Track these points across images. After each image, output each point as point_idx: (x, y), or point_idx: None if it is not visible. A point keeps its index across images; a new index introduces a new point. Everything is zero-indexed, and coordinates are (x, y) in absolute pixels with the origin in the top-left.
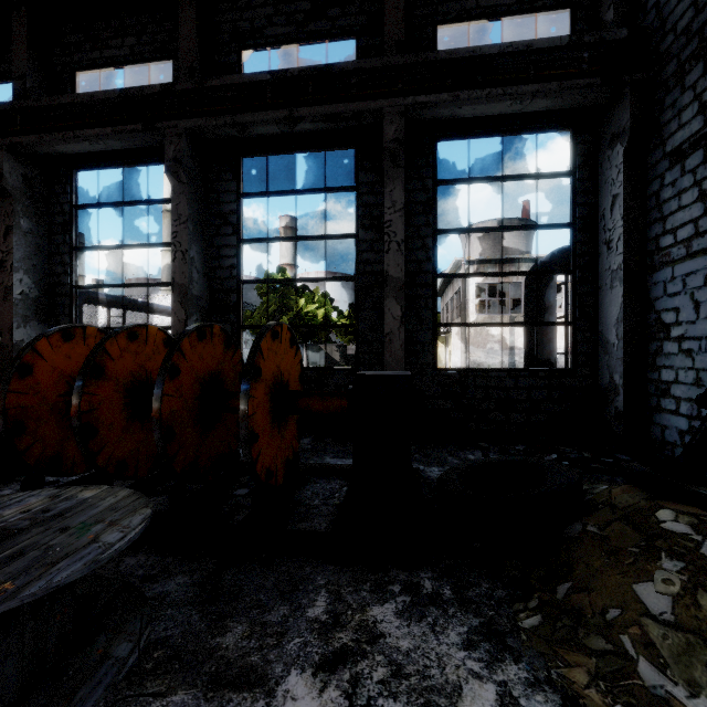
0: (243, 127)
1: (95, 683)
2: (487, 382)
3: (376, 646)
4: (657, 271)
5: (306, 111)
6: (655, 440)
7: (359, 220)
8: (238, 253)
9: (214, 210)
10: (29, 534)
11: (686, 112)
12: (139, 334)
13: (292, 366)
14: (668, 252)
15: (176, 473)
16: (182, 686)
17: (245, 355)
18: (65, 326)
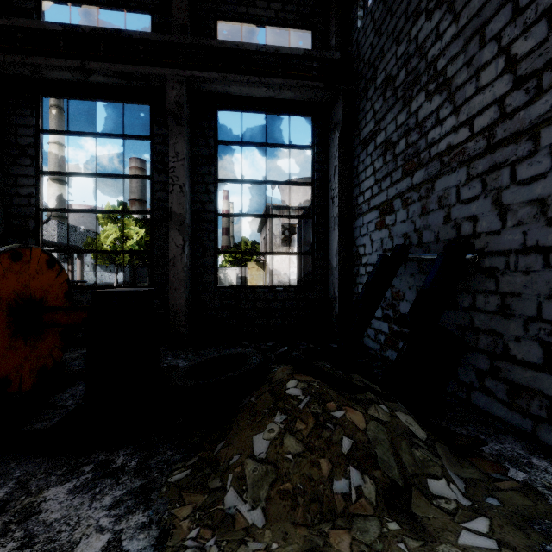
0: (35, 69)
1: None
2: (255, 296)
3: (23, 524)
4: (357, 219)
5: (97, 65)
6: None
7: (153, 165)
8: (36, 183)
9: (11, 141)
10: None
11: (368, 115)
12: None
13: (51, 284)
14: (361, 207)
15: None
16: None
17: (89, 277)
18: None
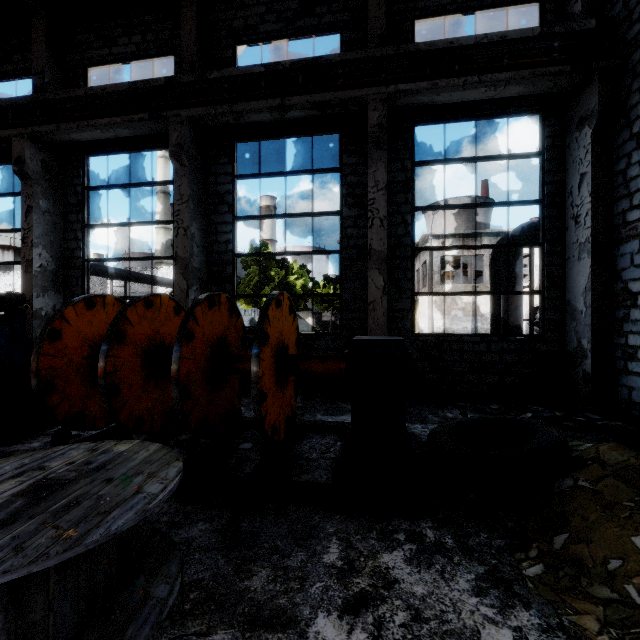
0: (239, 115)
1: (141, 621)
2: (462, 346)
3: (392, 591)
4: (624, 243)
5: (297, 99)
6: (622, 400)
7: (343, 198)
8: (233, 229)
9: (212, 190)
10: (78, 484)
11: None
12: (154, 302)
13: (290, 331)
14: (635, 226)
15: (191, 428)
16: (221, 626)
17: None
18: (88, 295)
